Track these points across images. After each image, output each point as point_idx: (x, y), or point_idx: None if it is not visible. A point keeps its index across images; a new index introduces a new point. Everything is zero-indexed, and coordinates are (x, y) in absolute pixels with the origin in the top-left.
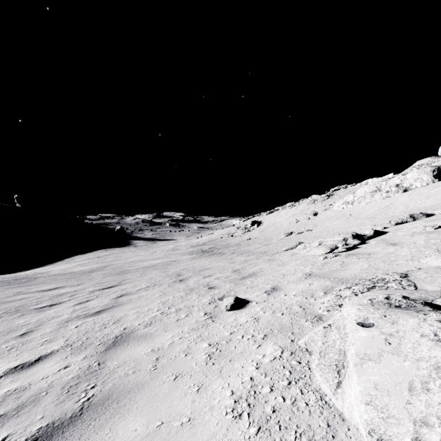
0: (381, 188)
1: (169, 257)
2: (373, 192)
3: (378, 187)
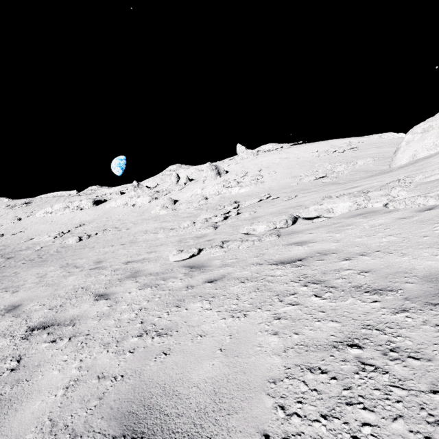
0: (69, 206)
1: None
2: (65, 208)
3: (68, 205)
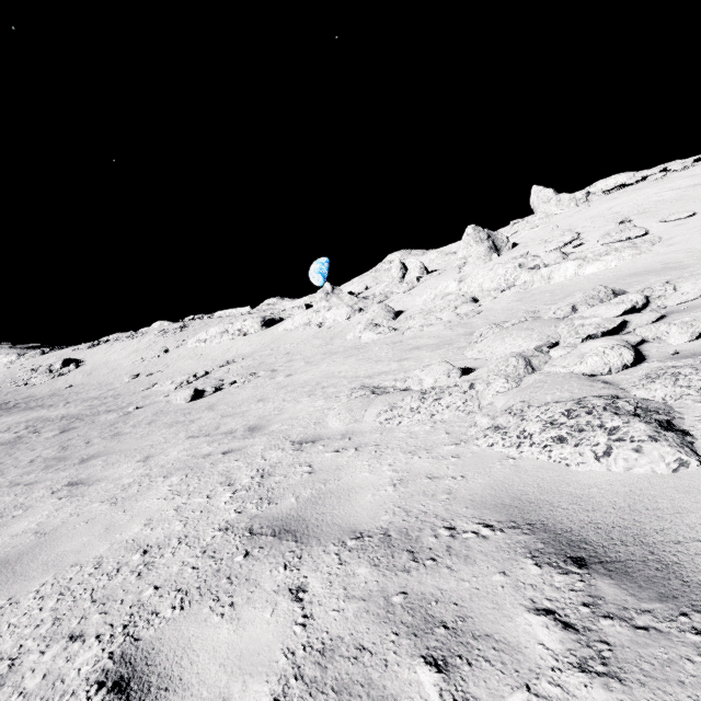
0: (229, 330)
1: None
2: (222, 333)
3: (227, 329)
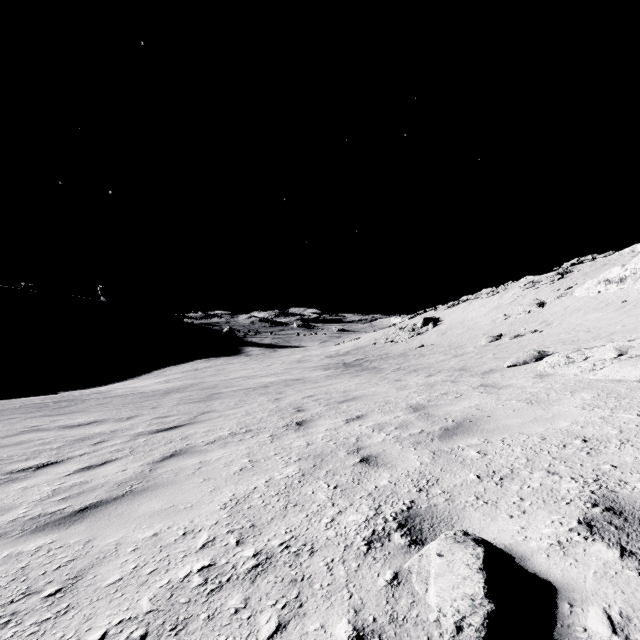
0: None
1: (290, 373)
2: None
3: None
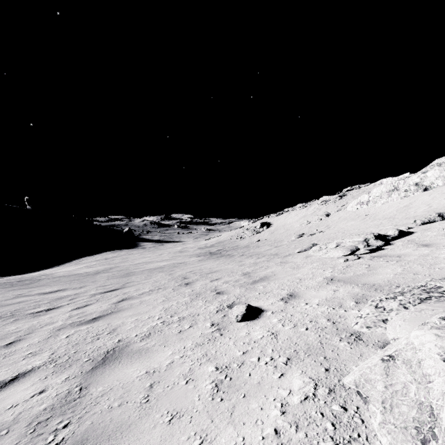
0: (399, 187)
1: (176, 259)
2: (390, 191)
3: (396, 186)
